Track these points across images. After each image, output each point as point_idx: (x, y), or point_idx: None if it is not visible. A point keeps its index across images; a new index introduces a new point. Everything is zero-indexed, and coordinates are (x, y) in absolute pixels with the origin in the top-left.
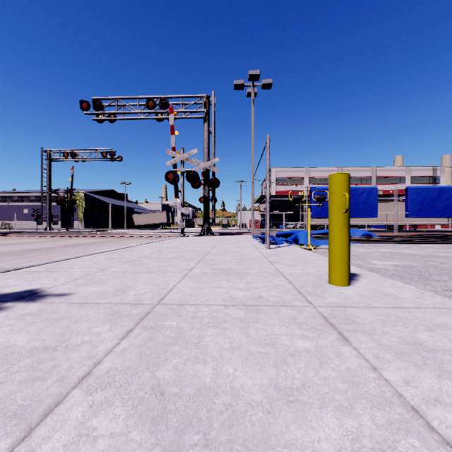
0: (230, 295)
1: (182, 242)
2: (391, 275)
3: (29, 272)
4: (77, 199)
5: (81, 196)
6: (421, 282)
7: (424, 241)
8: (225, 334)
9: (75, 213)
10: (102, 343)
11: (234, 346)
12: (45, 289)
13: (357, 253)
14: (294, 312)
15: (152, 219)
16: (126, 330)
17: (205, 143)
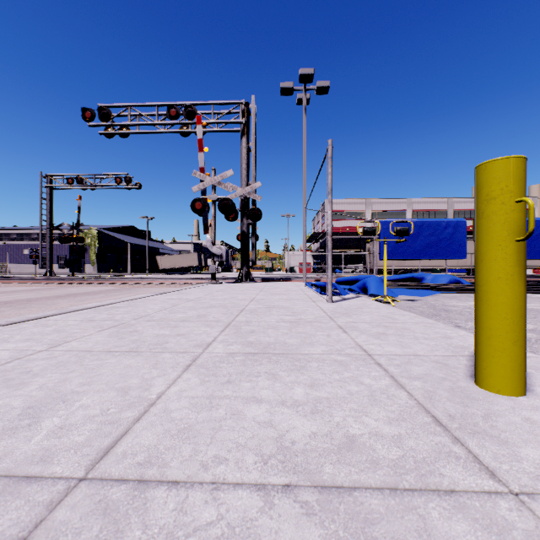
0: (277, 433)
1: (210, 292)
2: None
3: None
4: (88, 237)
5: (94, 234)
6: None
7: (534, 290)
8: None
9: (86, 254)
10: None
11: None
12: None
13: (455, 308)
14: (481, 538)
15: (181, 261)
16: None
17: (244, 163)
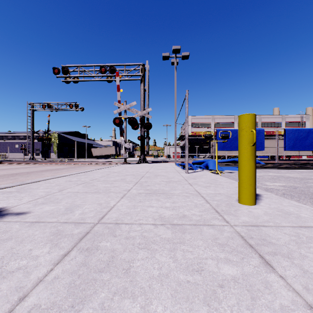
0: (159, 214)
1: (125, 168)
2: (282, 194)
3: (3, 192)
4: (52, 138)
5: (55, 136)
6: (308, 200)
7: (299, 167)
8: (154, 257)
9: (51, 147)
10: (36, 269)
11: (163, 273)
12: (8, 208)
13: None
14: (215, 232)
15: (105, 151)
16: (63, 252)
17: (142, 98)
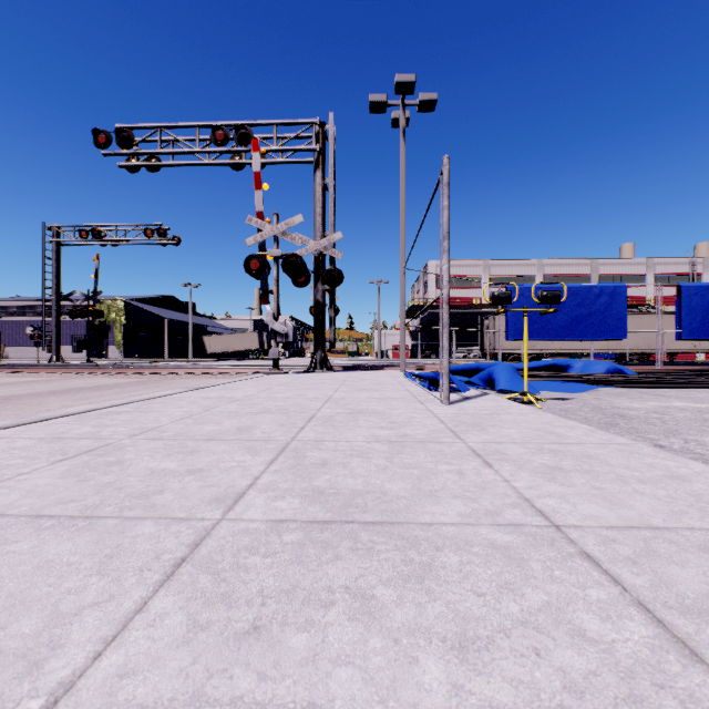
0: None
1: (269, 386)
2: None
3: None
4: (112, 311)
5: (119, 306)
6: None
7: None
8: None
9: (109, 334)
10: None
11: None
12: None
13: (634, 412)
14: None
15: (236, 343)
16: None
17: (318, 207)
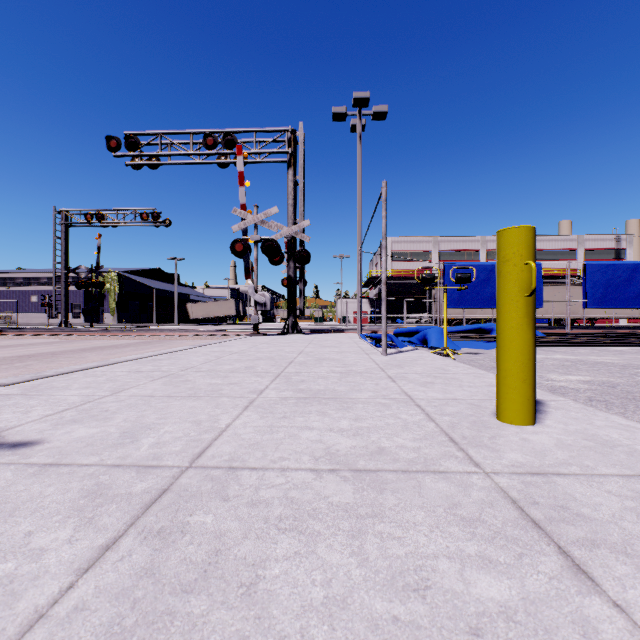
0: (326, 446)
1: (254, 344)
2: (588, 399)
3: None
4: (107, 282)
5: (113, 278)
6: None
7: (615, 343)
8: (315, 554)
9: (104, 302)
10: (33, 586)
11: (335, 596)
12: None
13: None
14: (452, 488)
15: (215, 310)
16: (103, 540)
17: (290, 199)
